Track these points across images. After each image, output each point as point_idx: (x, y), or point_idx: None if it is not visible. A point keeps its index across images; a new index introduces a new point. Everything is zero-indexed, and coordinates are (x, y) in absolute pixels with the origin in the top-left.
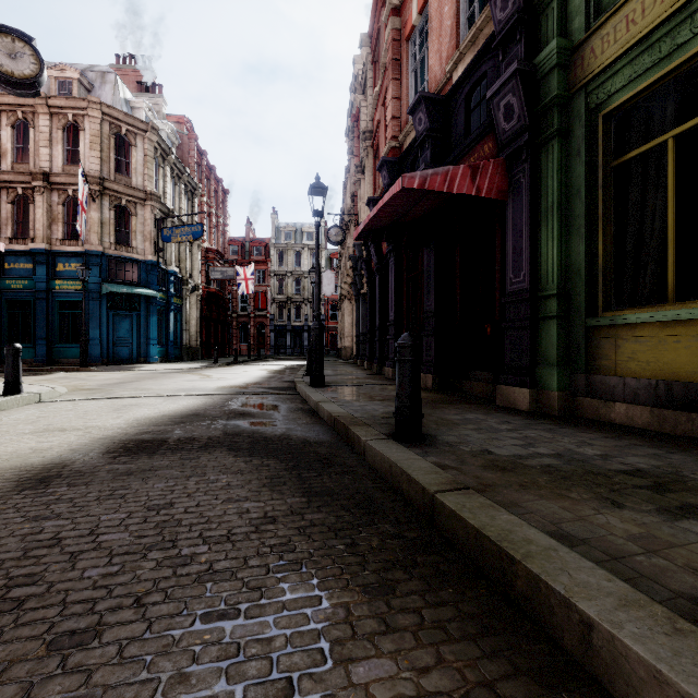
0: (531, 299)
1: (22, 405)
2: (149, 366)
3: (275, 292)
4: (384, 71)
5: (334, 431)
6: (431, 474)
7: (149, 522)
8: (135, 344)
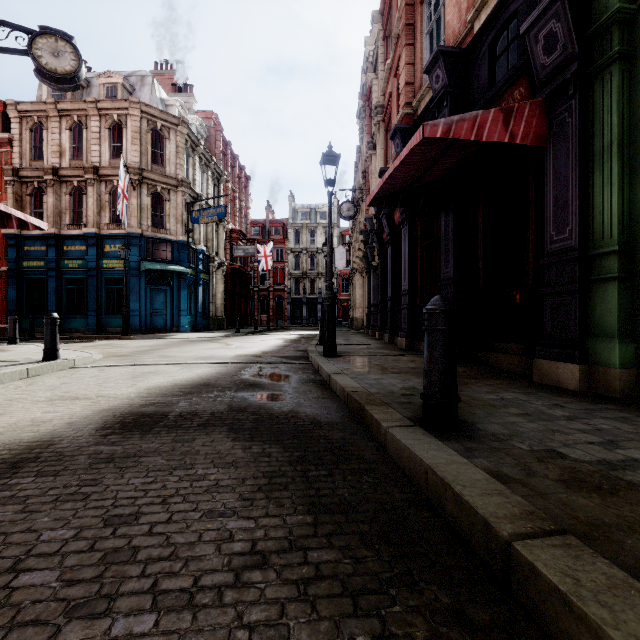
0: (580, 258)
1: (56, 370)
2: (180, 335)
3: (292, 268)
4: (396, 42)
5: (347, 408)
6: (492, 496)
7: (95, 551)
8: (169, 315)
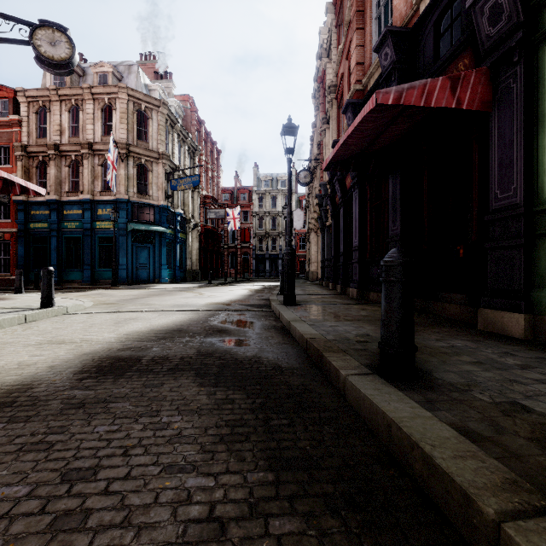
0: (525, 214)
1: (51, 316)
2: (160, 286)
3: (256, 228)
4: (347, 28)
5: (306, 354)
6: (466, 460)
7: (46, 514)
8: (151, 268)
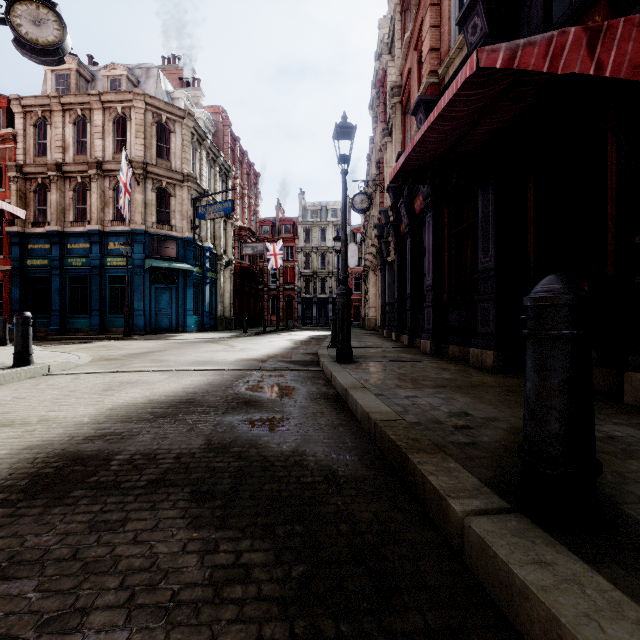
0: None
1: (25, 378)
2: (184, 336)
3: (302, 267)
4: (416, 10)
5: (375, 446)
6: None
7: None
8: (174, 314)
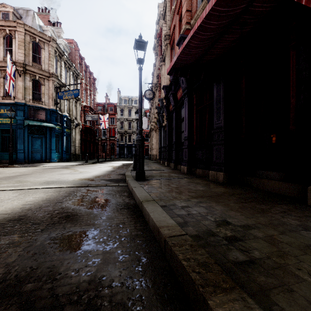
0: None
1: None
2: (49, 164)
3: (119, 128)
4: None
5: (165, 261)
6: None
7: None
8: (44, 152)
